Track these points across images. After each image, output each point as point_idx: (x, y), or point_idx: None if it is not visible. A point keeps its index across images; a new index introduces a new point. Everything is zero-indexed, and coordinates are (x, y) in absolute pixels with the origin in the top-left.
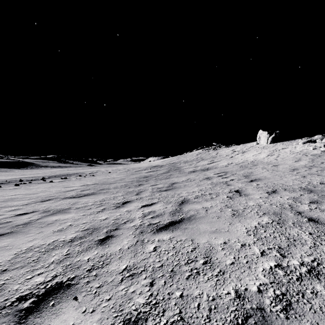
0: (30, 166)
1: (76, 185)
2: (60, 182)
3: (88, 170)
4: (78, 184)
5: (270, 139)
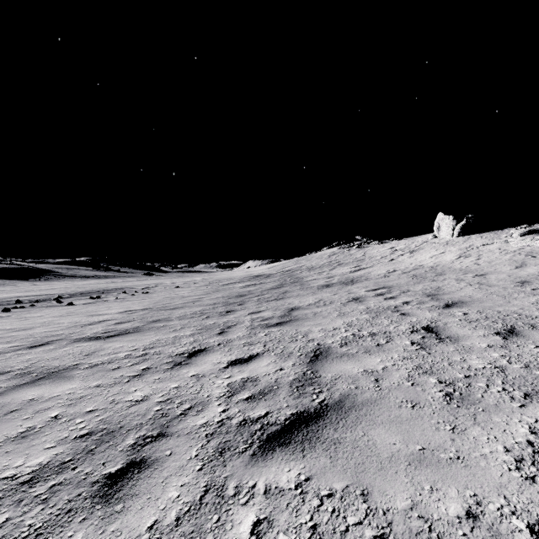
0: (46, 275)
1: (112, 311)
2: (86, 304)
3: (141, 282)
4: (116, 309)
5: (458, 229)
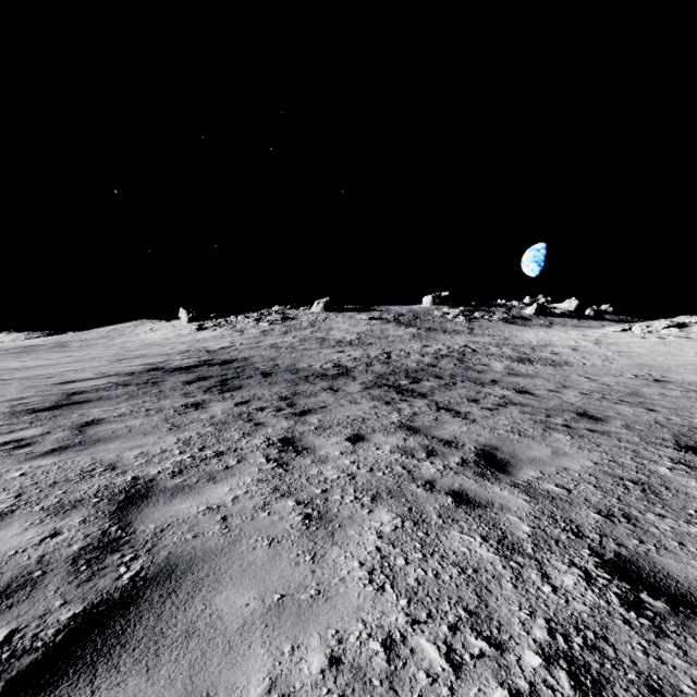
0: None
1: None
2: None
3: None
4: None
5: (187, 319)
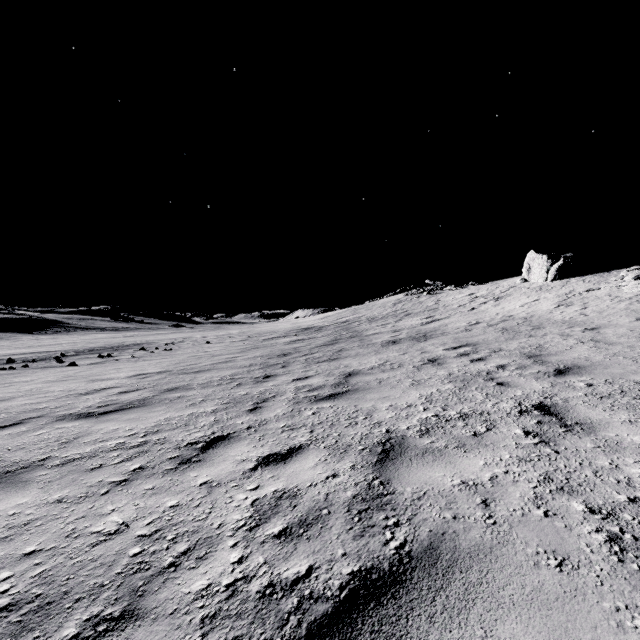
0: (54, 327)
1: (120, 375)
2: (92, 364)
3: (166, 336)
4: (126, 372)
5: (553, 270)
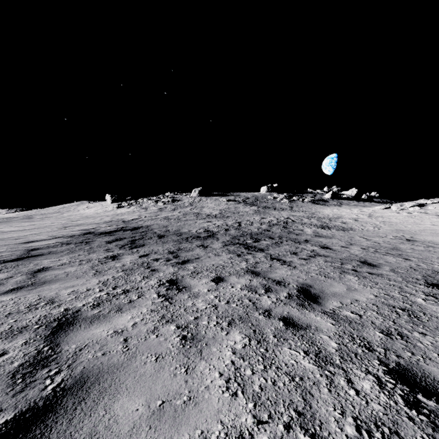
0: None
1: None
2: None
3: None
4: None
5: (111, 200)
